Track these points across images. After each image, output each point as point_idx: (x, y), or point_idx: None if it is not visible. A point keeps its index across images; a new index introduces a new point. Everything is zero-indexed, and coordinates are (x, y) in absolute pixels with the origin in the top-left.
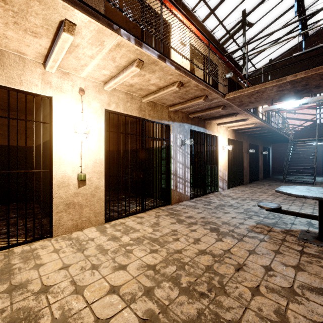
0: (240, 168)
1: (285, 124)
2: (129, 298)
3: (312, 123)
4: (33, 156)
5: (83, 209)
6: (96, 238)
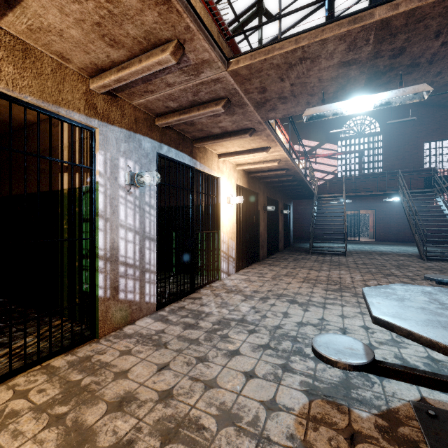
0: (255, 235)
1: (311, 172)
2: None
3: (333, 177)
4: None
5: None
6: None
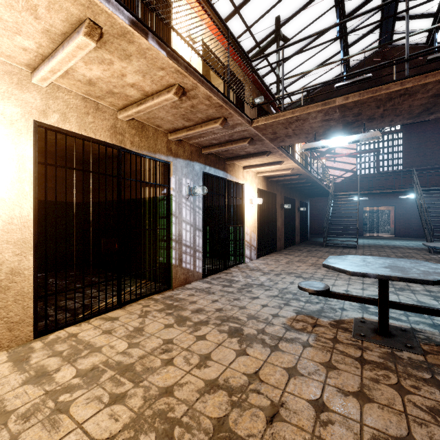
0: (274, 230)
1: (325, 173)
2: None
3: (352, 175)
4: None
5: None
6: None
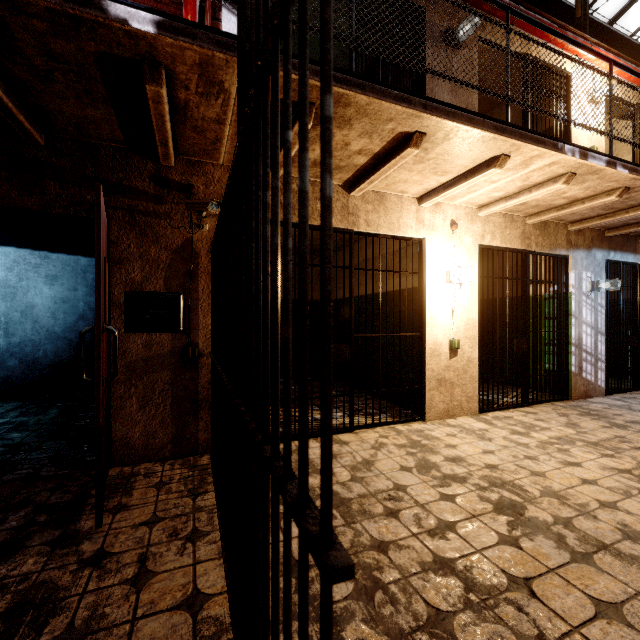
0: None
1: None
2: (622, 492)
3: None
4: (406, 315)
5: (454, 389)
6: (490, 429)
